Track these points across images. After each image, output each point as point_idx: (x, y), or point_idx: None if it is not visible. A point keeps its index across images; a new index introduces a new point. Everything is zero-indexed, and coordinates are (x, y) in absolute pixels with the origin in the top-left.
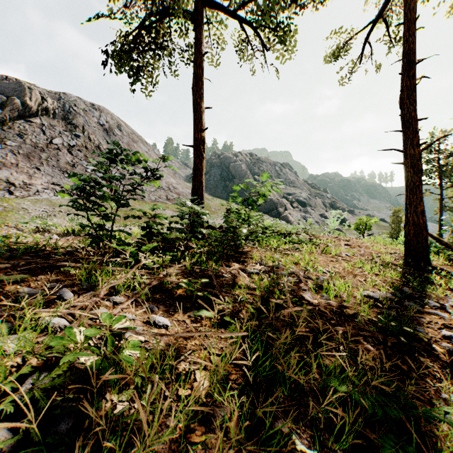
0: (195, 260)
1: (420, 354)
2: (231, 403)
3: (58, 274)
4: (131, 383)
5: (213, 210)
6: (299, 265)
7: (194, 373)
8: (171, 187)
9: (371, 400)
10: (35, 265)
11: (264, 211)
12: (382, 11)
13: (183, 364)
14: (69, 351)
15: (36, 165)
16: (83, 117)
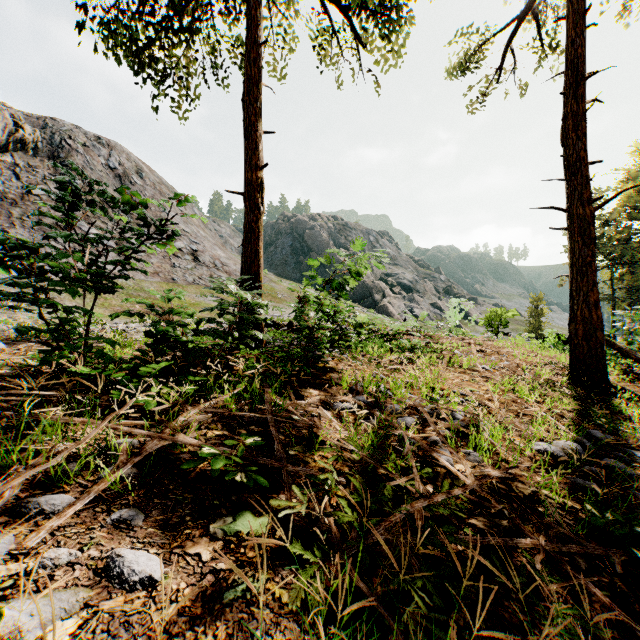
0: (242, 388)
1: None
2: None
3: None
4: None
5: (280, 297)
6: (418, 390)
7: None
8: (218, 264)
9: None
10: None
11: (353, 299)
12: (533, 1)
13: None
14: None
15: (4, 226)
16: (83, 156)
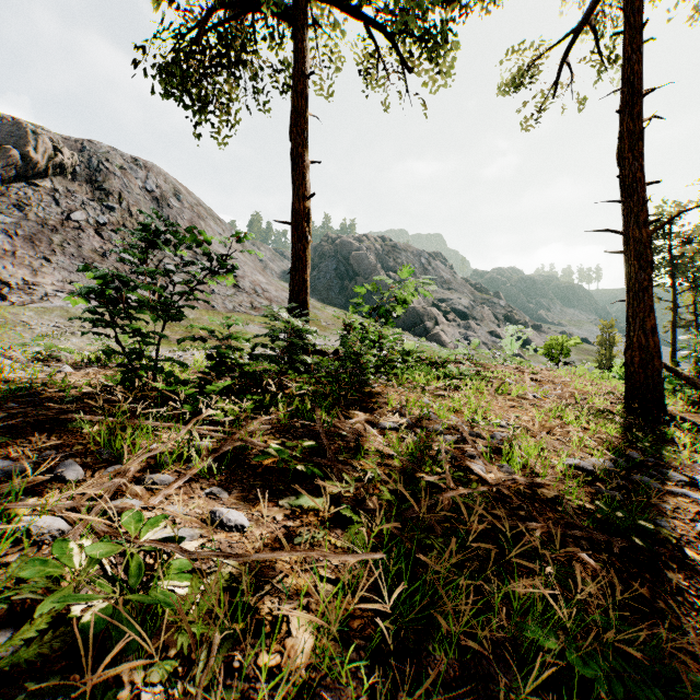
0: (294, 407)
1: (665, 566)
2: (353, 694)
3: (61, 435)
4: (171, 645)
5: (324, 325)
6: (462, 414)
7: (287, 620)
8: (259, 290)
9: (605, 672)
10: (22, 418)
11: (403, 327)
12: (589, 14)
13: (269, 600)
14: (56, 587)
15: (44, 253)
16: (121, 179)
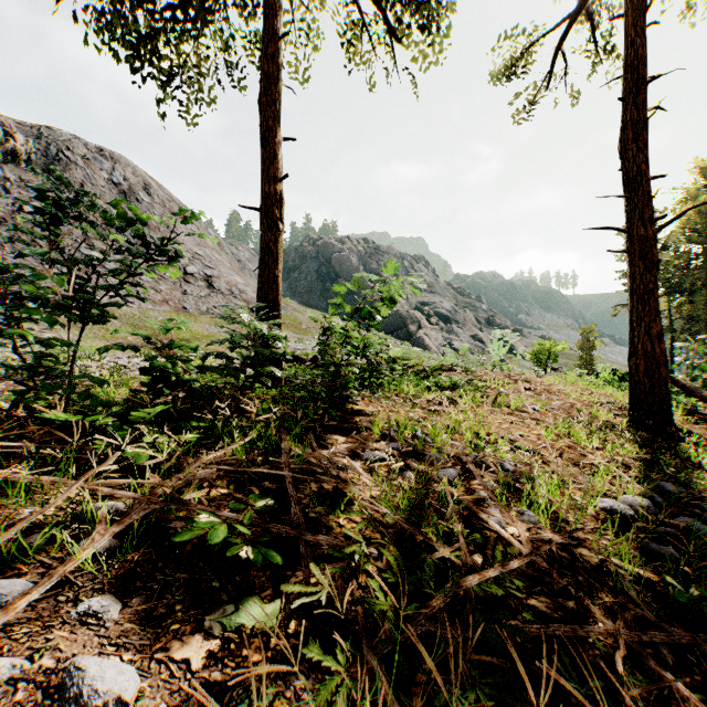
0: (255, 435)
1: None
2: None
3: None
4: None
5: (304, 328)
6: (460, 436)
7: None
8: (235, 291)
9: None
10: None
11: (386, 331)
12: None
13: None
14: None
15: None
16: (83, 170)
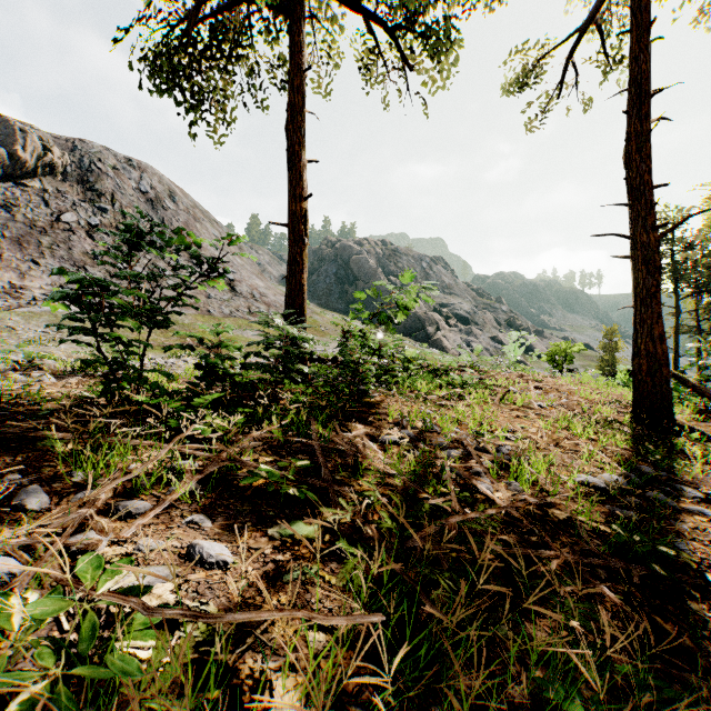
0: (289, 420)
1: (688, 595)
2: None
3: (30, 455)
4: None
5: (323, 330)
6: (466, 426)
7: (270, 685)
8: (257, 294)
9: None
10: None
11: (404, 333)
12: (595, 12)
13: (250, 657)
14: None
15: (33, 256)
16: (113, 180)
